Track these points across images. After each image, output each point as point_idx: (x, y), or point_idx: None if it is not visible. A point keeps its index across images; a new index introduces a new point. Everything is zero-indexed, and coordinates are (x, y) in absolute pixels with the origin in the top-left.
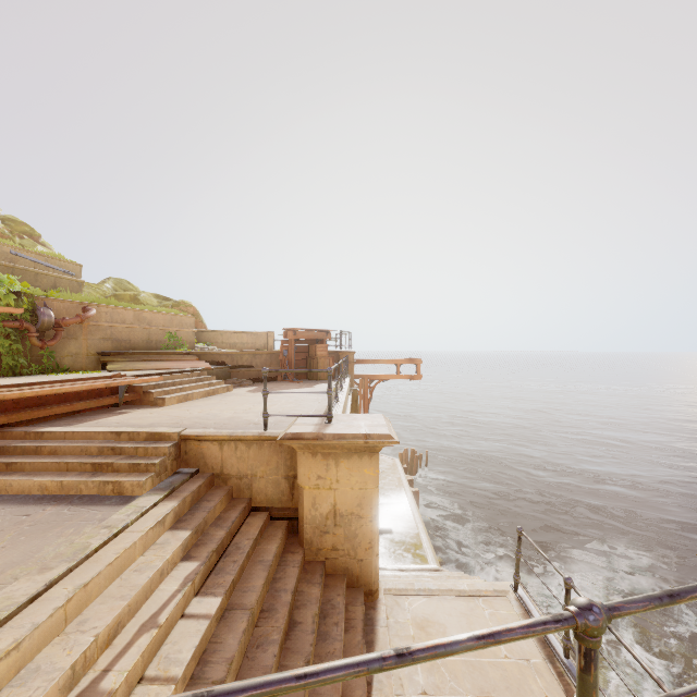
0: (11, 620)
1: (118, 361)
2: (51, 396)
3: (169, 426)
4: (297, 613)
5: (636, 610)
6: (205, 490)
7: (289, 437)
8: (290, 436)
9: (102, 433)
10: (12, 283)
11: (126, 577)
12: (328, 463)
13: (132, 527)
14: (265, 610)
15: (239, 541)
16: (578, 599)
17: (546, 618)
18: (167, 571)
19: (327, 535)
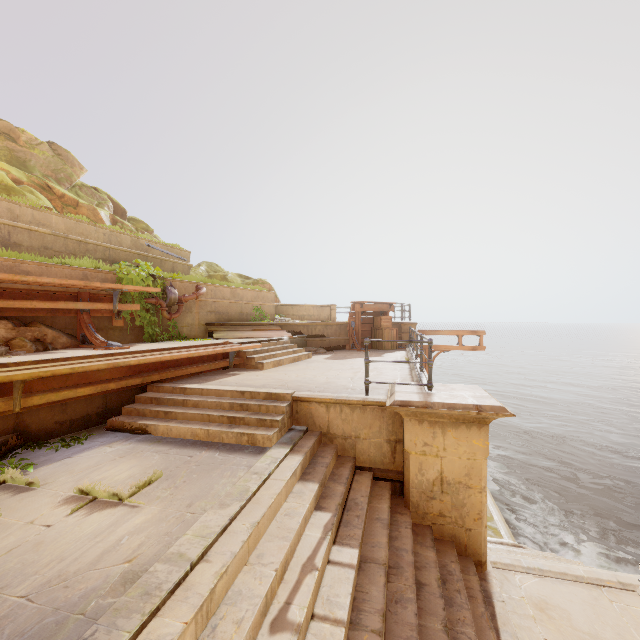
0: (213, 546)
1: (220, 330)
2: (184, 359)
3: (279, 387)
4: (420, 574)
5: None
6: (316, 447)
7: (398, 404)
8: (399, 403)
9: (230, 392)
10: (148, 268)
11: (280, 520)
12: (434, 431)
13: (274, 475)
14: (391, 566)
15: (354, 497)
16: None
17: None
18: (307, 518)
19: (433, 500)
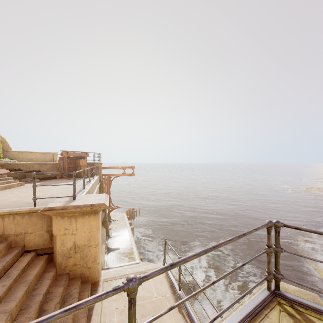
0: None
1: None
2: None
3: None
4: (46, 305)
5: (155, 275)
6: None
7: (46, 209)
8: (47, 209)
9: None
10: None
11: None
12: (71, 221)
13: None
14: (23, 309)
15: (10, 273)
16: (129, 276)
17: (109, 289)
18: None
19: (70, 258)
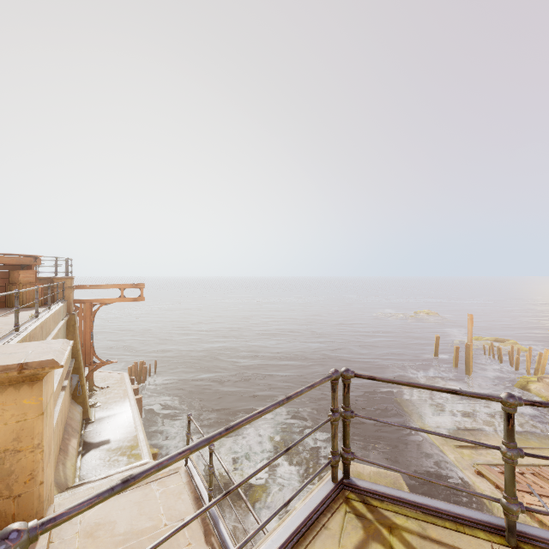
0: None
1: None
2: None
3: None
4: None
5: (79, 511)
6: None
7: None
8: None
9: None
10: None
11: None
12: None
13: None
14: None
15: None
16: (4, 529)
17: None
18: None
19: None
